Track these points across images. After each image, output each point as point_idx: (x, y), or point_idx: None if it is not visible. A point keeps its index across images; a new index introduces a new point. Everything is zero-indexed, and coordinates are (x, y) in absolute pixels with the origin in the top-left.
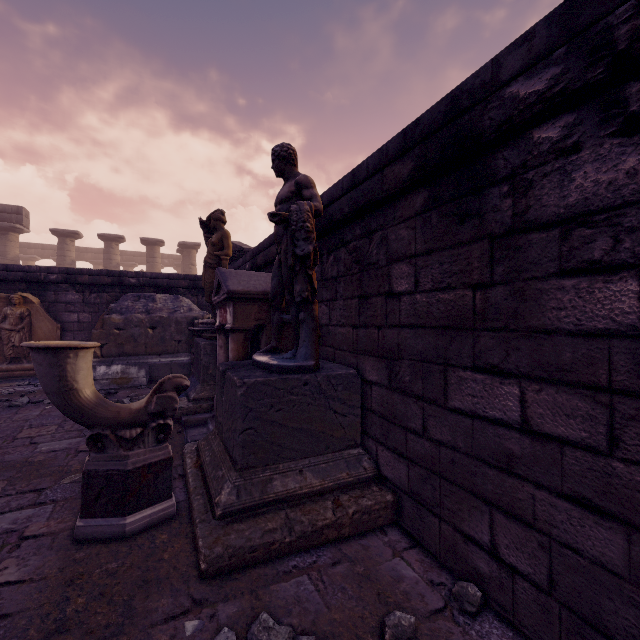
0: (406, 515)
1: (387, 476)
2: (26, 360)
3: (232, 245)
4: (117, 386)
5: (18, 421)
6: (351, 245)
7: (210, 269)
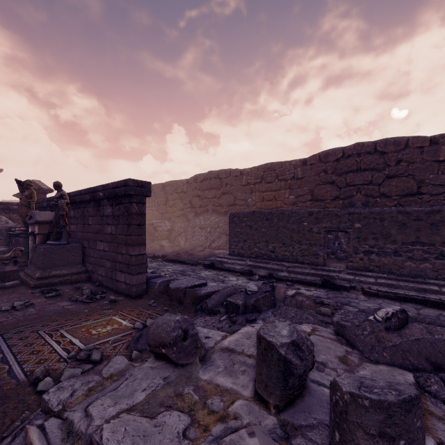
0: (91, 277)
1: (88, 270)
2: None
3: (34, 183)
4: None
5: None
6: (81, 209)
7: (24, 207)
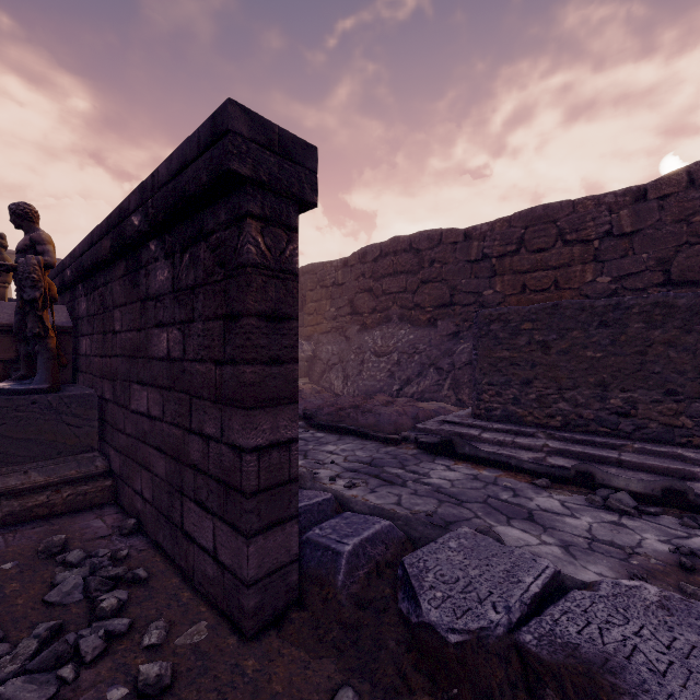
0: (119, 493)
1: (113, 469)
2: None
3: None
4: None
5: None
6: (100, 290)
7: None
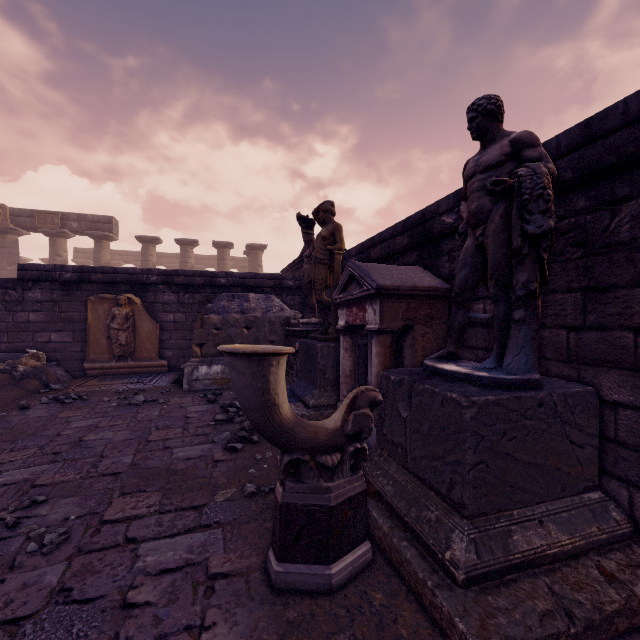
0: None
1: None
2: (131, 358)
3: None
4: (218, 386)
5: (143, 421)
6: (563, 223)
7: (320, 265)
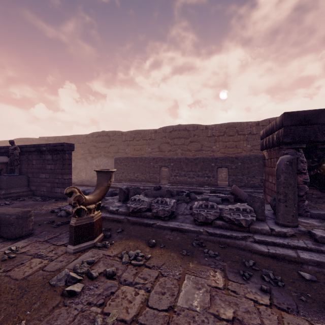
0: (35, 193)
1: (32, 190)
2: None
3: None
4: None
5: None
6: (26, 155)
7: None
